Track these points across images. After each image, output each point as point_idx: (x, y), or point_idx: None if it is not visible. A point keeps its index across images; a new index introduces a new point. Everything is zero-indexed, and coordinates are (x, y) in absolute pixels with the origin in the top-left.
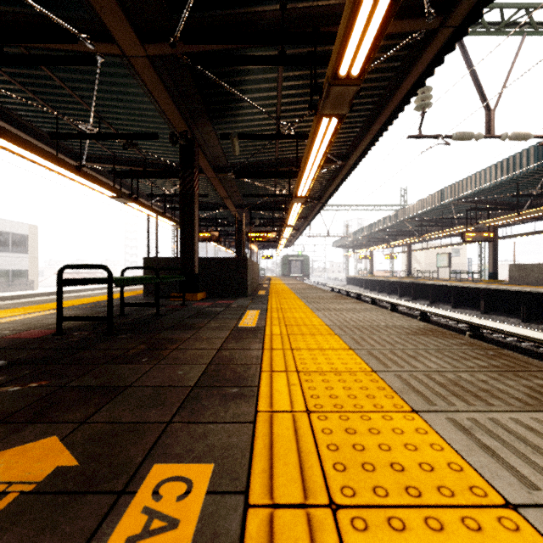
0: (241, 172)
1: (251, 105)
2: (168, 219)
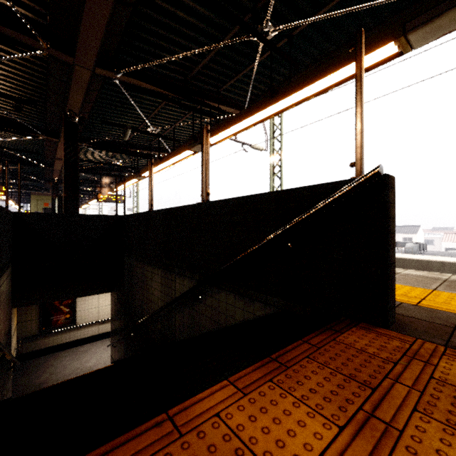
0: (17, 43)
1: None
2: (306, 82)
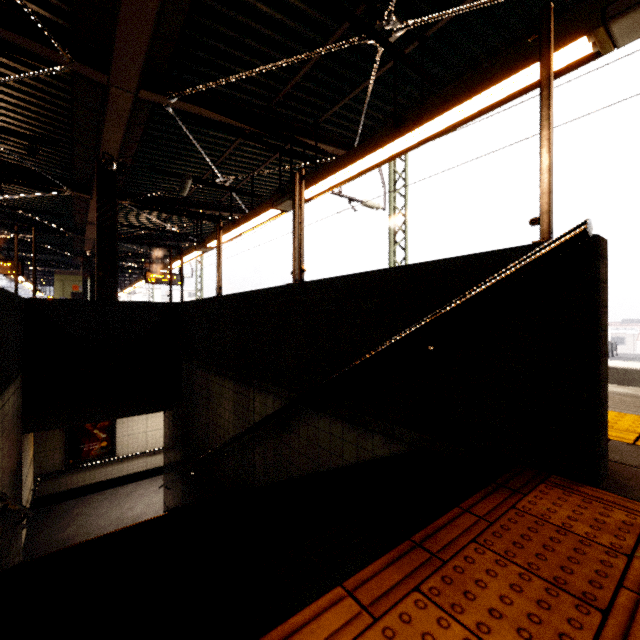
0: (27, 55)
1: (6, 151)
2: (448, 103)
